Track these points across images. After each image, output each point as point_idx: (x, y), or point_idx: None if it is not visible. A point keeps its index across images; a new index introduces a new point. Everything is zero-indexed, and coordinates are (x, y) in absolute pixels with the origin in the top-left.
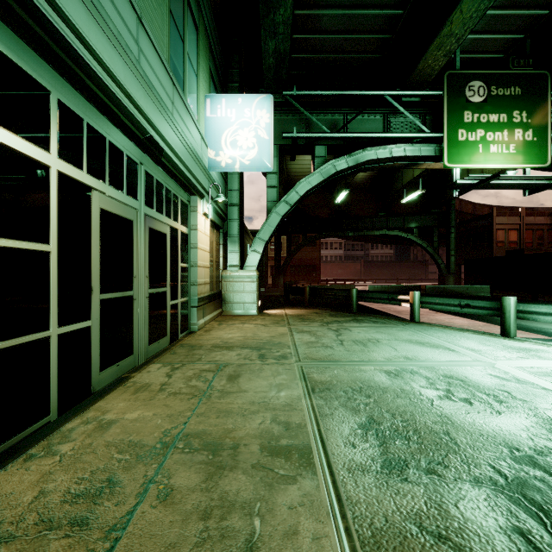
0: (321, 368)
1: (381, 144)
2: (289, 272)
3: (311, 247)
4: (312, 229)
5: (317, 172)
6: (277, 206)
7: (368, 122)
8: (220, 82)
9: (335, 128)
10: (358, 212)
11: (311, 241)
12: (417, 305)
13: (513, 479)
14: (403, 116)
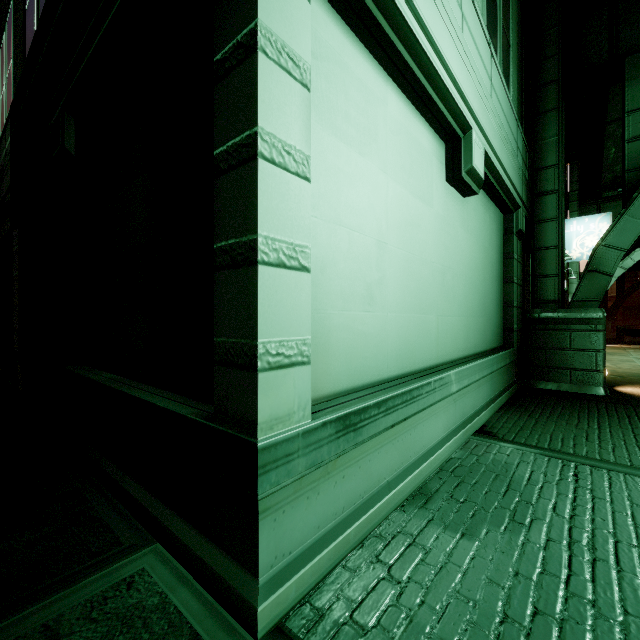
0: None
1: None
2: (619, 314)
3: None
4: None
5: None
6: None
7: None
8: None
9: None
10: None
11: None
12: None
13: None
14: None
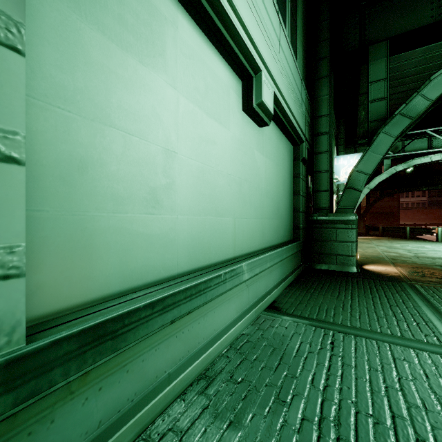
0: (380, 245)
1: (425, 155)
2: (367, 217)
3: (389, 198)
4: (388, 187)
5: (385, 173)
6: (363, 190)
7: (418, 143)
8: (335, 141)
9: (396, 149)
10: (437, 167)
11: (387, 195)
12: (440, 234)
13: (410, 250)
14: (441, 136)
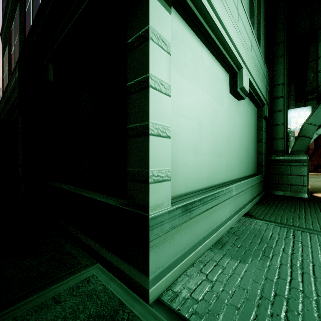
0: None
1: None
2: (315, 157)
3: None
4: None
5: None
6: None
7: None
8: None
9: None
10: None
11: None
12: None
13: None
14: None
